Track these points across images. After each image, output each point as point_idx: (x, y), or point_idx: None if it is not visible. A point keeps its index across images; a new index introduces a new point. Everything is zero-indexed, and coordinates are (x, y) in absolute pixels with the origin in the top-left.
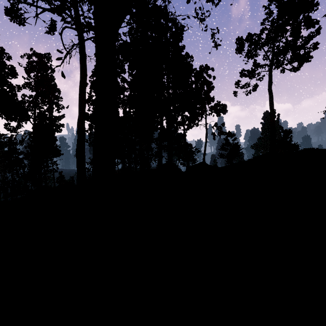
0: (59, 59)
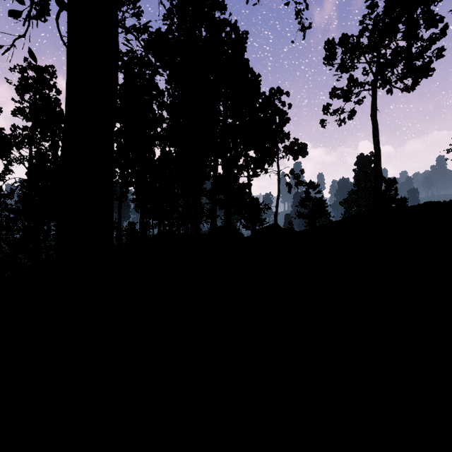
0: (16, 15)
